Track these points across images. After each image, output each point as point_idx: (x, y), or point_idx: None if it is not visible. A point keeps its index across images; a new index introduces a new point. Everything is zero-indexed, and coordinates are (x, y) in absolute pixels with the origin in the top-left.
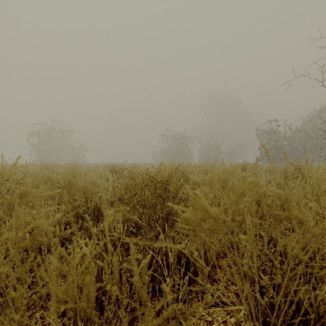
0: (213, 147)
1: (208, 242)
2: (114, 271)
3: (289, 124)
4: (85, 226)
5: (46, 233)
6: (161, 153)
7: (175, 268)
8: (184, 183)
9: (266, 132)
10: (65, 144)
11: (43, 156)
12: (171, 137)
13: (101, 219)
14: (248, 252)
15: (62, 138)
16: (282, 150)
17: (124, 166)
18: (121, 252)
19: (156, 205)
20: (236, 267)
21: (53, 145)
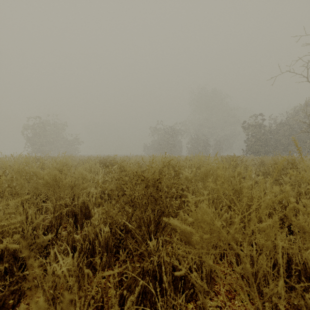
0: (201, 140)
1: (216, 270)
2: (92, 308)
3: (273, 118)
4: (68, 229)
5: (24, 237)
6: (151, 145)
7: (170, 284)
8: (177, 181)
9: (252, 126)
10: (60, 137)
11: (37, 148)
12: (161, 131)
13: (89, 217)
14: (284, 302)
15: (56, 131)
16: (267, 142)
17: (116, 158)
18: (109, 258)
19: (147, 205)
20: (254, 305)
21: (47, 138)
